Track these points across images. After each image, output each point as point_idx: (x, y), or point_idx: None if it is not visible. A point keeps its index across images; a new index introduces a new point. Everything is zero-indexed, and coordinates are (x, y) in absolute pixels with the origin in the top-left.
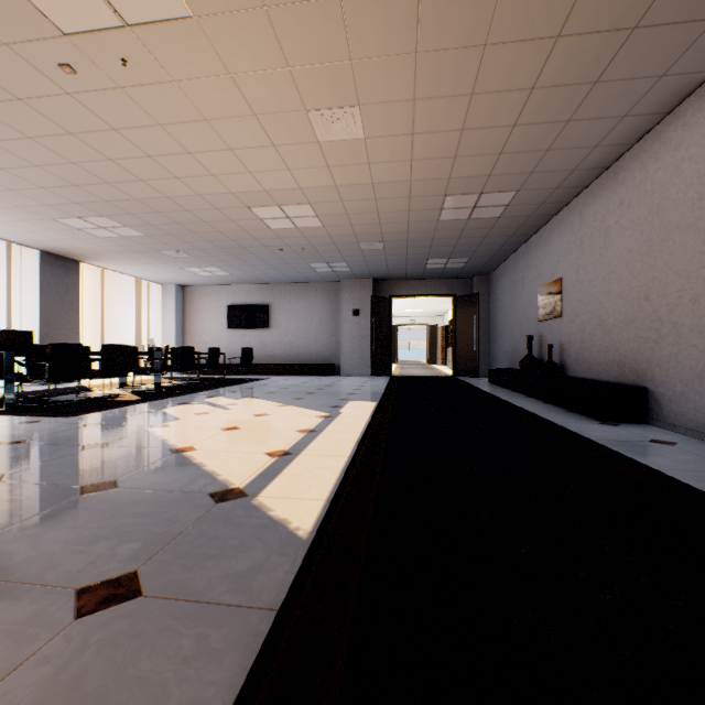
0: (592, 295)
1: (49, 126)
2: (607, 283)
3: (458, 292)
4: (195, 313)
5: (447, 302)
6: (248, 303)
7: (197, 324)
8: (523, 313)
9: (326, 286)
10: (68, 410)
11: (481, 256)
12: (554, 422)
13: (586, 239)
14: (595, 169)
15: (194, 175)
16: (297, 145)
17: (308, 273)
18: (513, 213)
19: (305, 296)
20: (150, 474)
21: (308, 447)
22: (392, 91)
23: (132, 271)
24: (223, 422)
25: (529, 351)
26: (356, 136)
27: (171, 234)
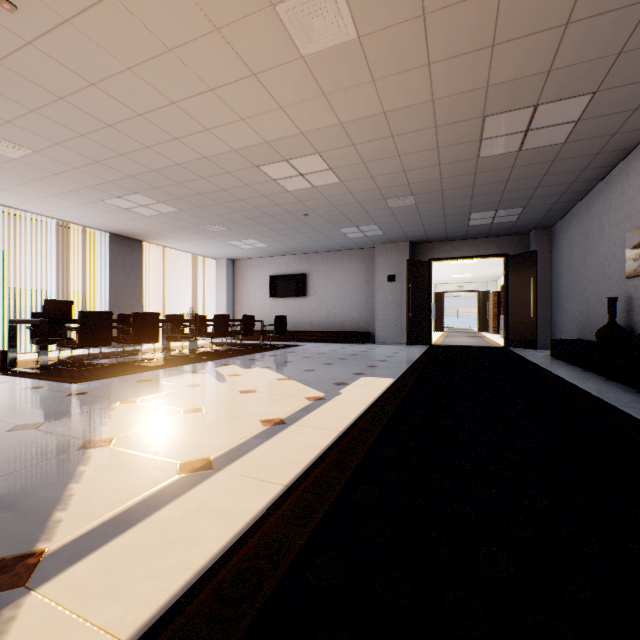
0: None
1: (38, 92)
2: None
3: (511, 251)
4: (243, 284)
5: (499, 265)
6: (288, 273)
7: (245, 294)
8: (601, 269)
9: (361, 253)
10: (84, 375)
11: (540, 203)
12: None
13: None
14: None
15: (190, 133)
16: (280, 69)
17: (341, 240)
18: (587, 132)
19: (341, 264)
20: None
21: (246, 456)
22: None
23: (187, 248)
24: (196, 400)
25: (610, 319)
26: (346, 36)
27: (200, 206)
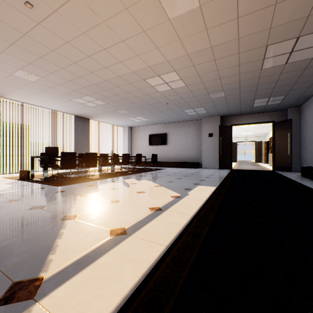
0: None
1: (43, 48)
2: None
3: (276, 119)
4: (136, 139)
5: (268, 127)
6: (157, 133)
7: (136, 143)
8: None
9: (194, 122)
10: (63, 182)
11: (295, 93)
12: None
13: None
14: None
15: (112, 64)
16: (157, 27)
17: (184, 116)
18: None
19: (184, 128)
20: (20, 241)
21: (143, 228)
22: None
23: (109, 122)
24: (115, 196)
25: None
26: (193, 5)
27: (116, 101)
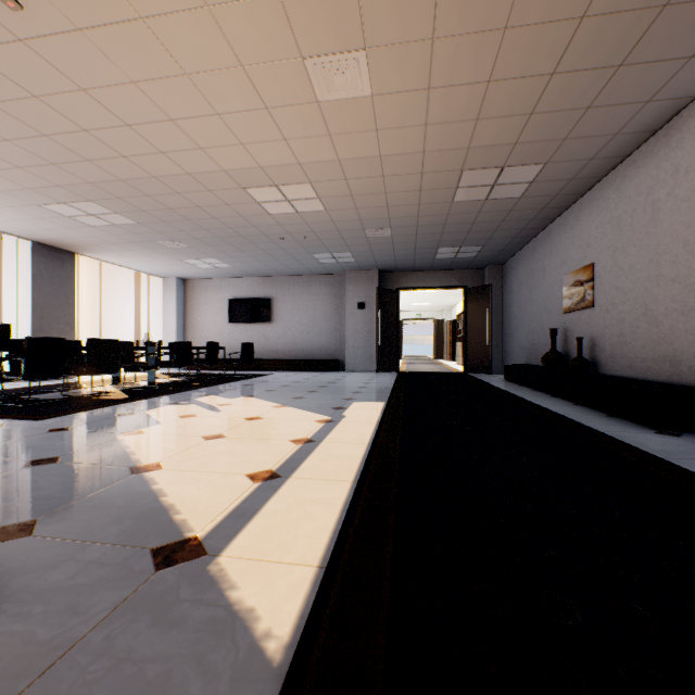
0: (634, 281)
1: (8, 86)
2: (656, 266)
3: (469, 284)
4: (196, 307)
5: (456, 295)
6: (250, 296)
7: (199, 318)
8: (544, 304)
9: (330, 279)
10: (42, 411)
11: (496, 243)
12: (599, 430)
13: (626, 217)
14: (641, 132)
15: (180, 149)
16: (294, 107)
17: (312, 265)
18: (537, 191)
19: (309, 289)
20: (87, 509)
21: (302, 466)
22: (406, 27)
23: (131, 264)
24: (207, 428)
25: (552, 346)
26: (362, 92)
27: (164, 221)
